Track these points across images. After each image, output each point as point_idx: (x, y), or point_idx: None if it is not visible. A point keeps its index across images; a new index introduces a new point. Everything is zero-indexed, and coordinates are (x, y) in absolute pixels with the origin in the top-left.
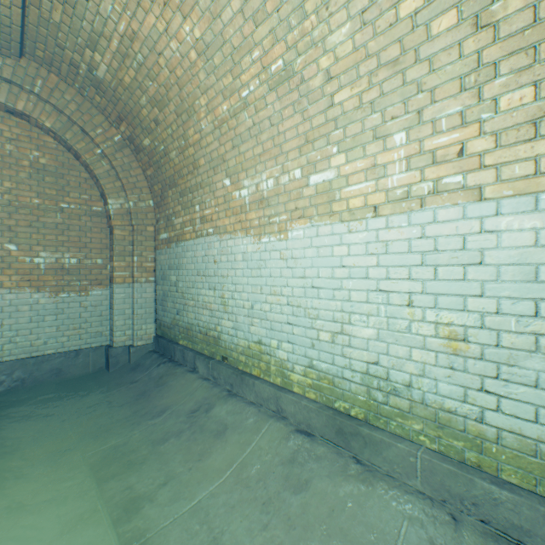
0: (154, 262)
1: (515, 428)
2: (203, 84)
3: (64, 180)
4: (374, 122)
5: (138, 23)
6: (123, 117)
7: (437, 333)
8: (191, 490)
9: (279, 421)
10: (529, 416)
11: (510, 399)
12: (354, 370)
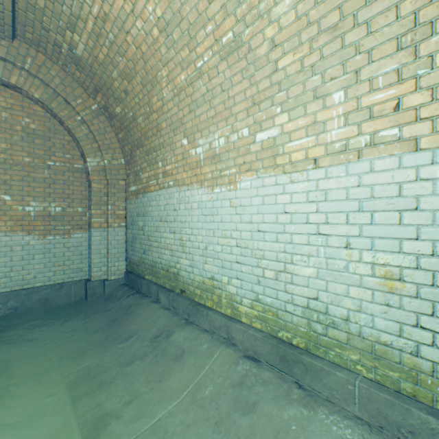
0: (125, 210)
1: None
2: (164, 58)
3: (50, 142)
4: (314, 83)
5: (109, 5)
6: (99, 89)
7: (373, 273)
8: (152, 408)
9: (229, 347)
10: None
11: None
12: (296, 305)
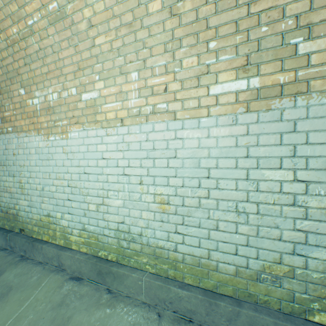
0: None
1: (191, 252)
2: None
3: None
4: (120, 62)
5: None
6: None
7: (155, 200)
8: None
9: (59, 273)
10: (196, 244)
11: (189, 236)
12: (111, 229)
